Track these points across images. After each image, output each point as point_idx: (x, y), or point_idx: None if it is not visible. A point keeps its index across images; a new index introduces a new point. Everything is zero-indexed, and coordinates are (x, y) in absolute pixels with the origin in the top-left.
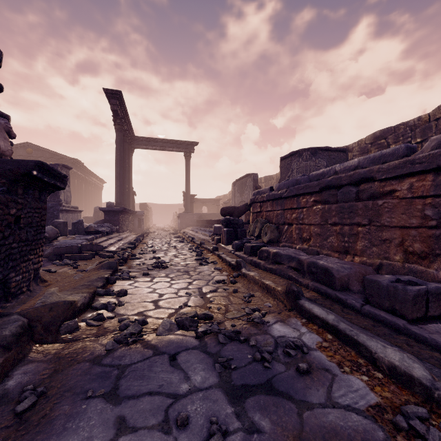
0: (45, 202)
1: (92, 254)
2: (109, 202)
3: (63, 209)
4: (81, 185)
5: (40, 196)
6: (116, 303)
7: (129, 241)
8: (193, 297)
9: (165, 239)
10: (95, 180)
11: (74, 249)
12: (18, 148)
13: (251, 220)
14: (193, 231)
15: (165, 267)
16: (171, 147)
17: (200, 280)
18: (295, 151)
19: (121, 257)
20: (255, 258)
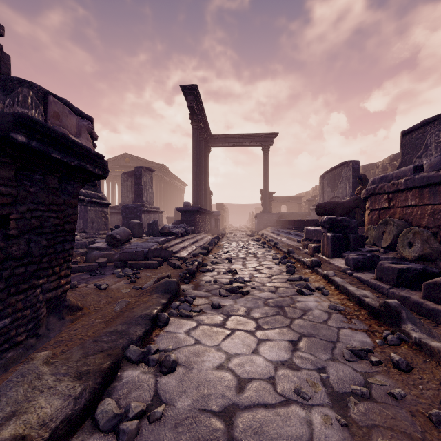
0: (75, 195)
1: (159, 261)
2: (186, 202)
3: (145, 209)
4: (166, 188)
5: (66, 186)
6: (148, 401)
7: (203, 244)
8: (318, 415)
9: (242, 242)
10: (178, 183)
11: (139, 255)
12: (119, 159)
13: (366, 220)
14: (273, 233)
15: (244, 293)
16: (248, 142)
17: (312, 337)
18: (434, 117)
19: (188, 269)
20: (414, 296)
